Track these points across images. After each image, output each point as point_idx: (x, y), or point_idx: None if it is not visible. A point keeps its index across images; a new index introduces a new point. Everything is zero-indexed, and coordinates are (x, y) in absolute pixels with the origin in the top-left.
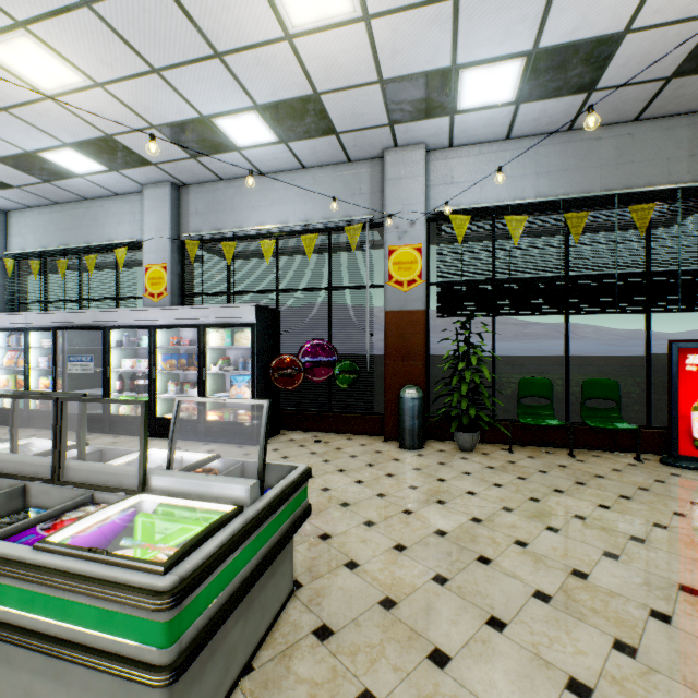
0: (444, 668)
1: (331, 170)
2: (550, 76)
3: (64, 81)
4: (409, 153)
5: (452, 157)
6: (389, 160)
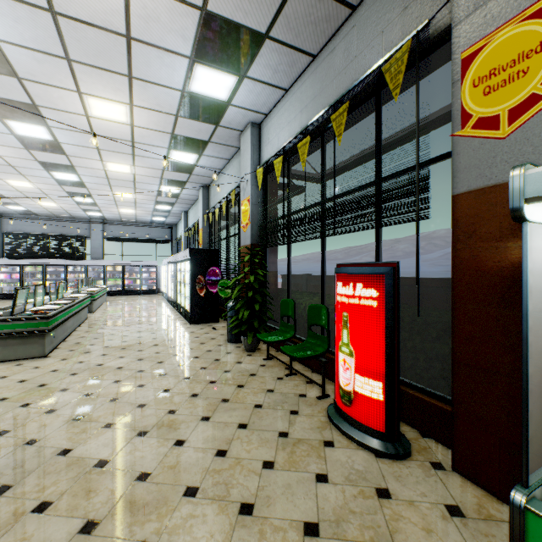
0: None
1: (236, 157)
2: (226, 56)
3: (128, 168)
4: (246, 132)
5: (268, 122)
6: (241, 142)
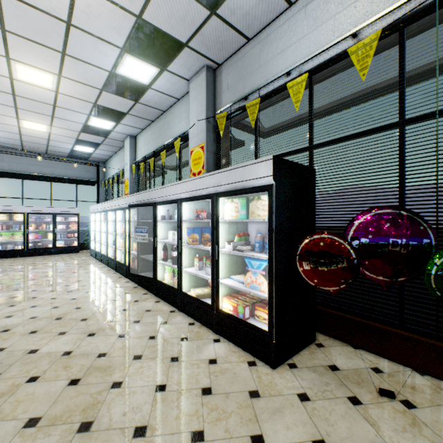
0: None
1: None
2: None
3: None
4: None
5: None
6: None
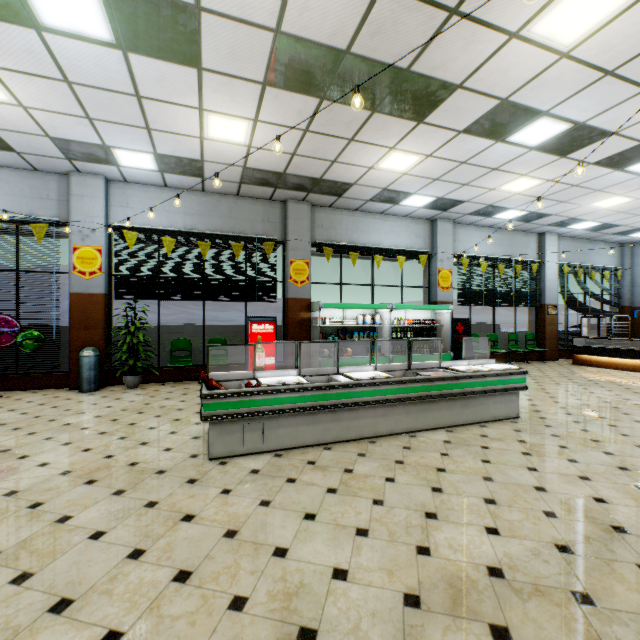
0: (24, 458)
1: (18, 173)
2: (174, 166)
3: None
4: (91, 179)
5: (128, 189)
6: (74, 180)
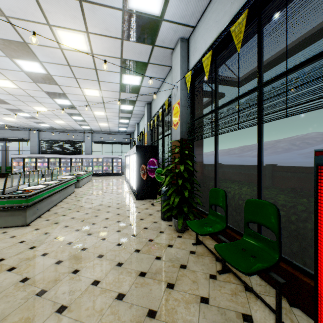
0: None
1: (169, 75)
2: None
3: (98, 93)
4: (176, 48)
5: (195, 33)
6: (173, 58)
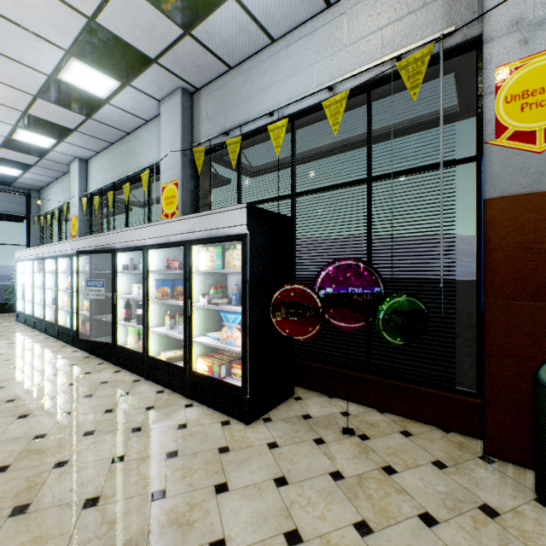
0: None
1: None
2: None
3: None
4: None
5: None
6: None
